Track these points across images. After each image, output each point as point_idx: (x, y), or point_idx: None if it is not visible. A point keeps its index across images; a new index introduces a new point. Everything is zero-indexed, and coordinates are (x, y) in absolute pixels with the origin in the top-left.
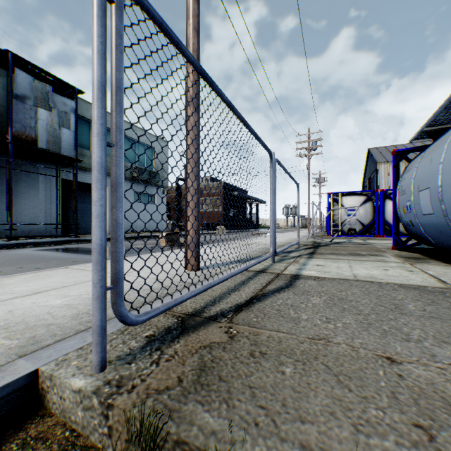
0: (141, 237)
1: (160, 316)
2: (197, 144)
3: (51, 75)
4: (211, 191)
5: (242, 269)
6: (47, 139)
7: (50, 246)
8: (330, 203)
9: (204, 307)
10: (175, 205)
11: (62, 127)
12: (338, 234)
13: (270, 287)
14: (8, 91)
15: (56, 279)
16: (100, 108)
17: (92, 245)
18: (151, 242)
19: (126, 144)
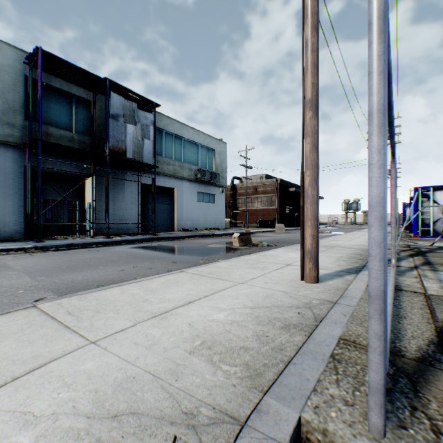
0: (208, 236)
1: (353, 350)
2: (317, 149)
3: (136, 94)
4: (266, 188)
5: (392, 290)
6: (133, 150)
7: (138, 243)
8: (417, 199)
9: (390, 341)
10: (230, 203)
11: (143, 139)
12: (424, 234)
13: (442, 316)
14: (105, 112)
15: (188, 285)
16: (382, 136)
17: (373, 291)
18: (219, 240)
19: (191, 148)
